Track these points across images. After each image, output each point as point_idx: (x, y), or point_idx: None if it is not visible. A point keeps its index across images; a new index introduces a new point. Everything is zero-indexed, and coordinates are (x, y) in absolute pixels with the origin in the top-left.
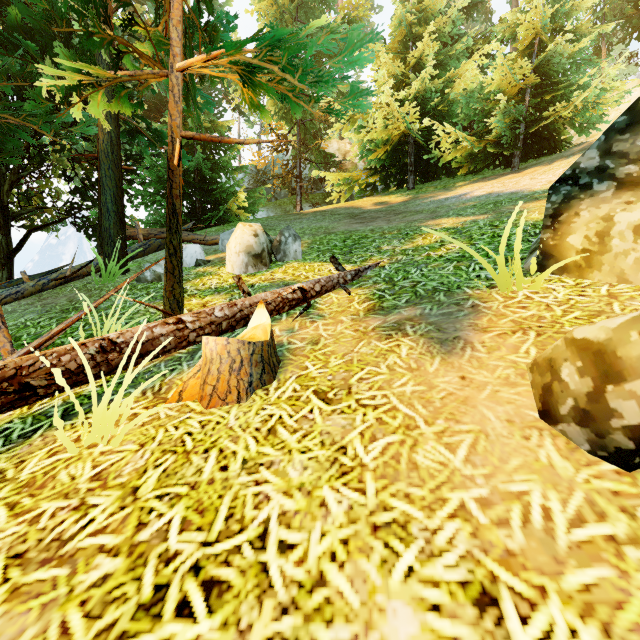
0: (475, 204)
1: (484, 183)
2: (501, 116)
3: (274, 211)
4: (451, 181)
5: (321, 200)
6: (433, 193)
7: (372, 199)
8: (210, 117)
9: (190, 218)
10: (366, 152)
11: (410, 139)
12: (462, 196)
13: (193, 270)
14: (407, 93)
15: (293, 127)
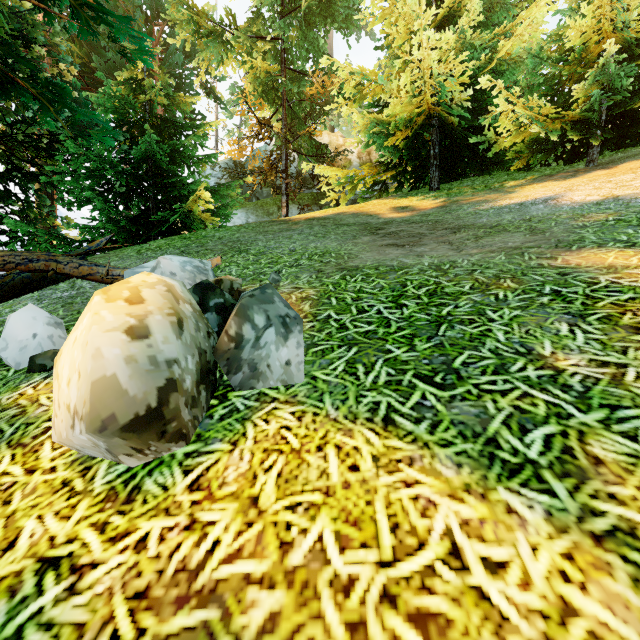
0: (620, 218)
1: (564, 182)
2: (589, 83)
3: (255, 213)
4: (490, 180)
5: (310, 201)
6: (479, 195)
7: (385, 202)
8: (169, 91)
9: (138, 223)
10: (377, 138)
11: (434, 123)
12: (551, 201)
13: (5, 393)
14: (438, 55)
15: (277, 110)
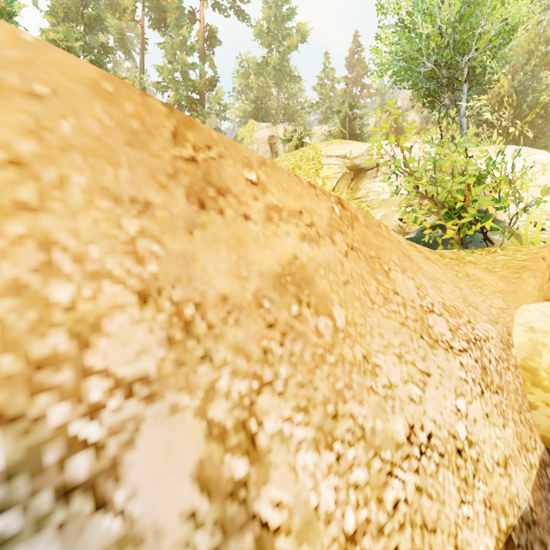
0: None
1: None
2: None
3: None
4: None
5: None
6: None
7: None
8: None
9: None
10: None
11: None
12: None
13: None
14: None
15: None
